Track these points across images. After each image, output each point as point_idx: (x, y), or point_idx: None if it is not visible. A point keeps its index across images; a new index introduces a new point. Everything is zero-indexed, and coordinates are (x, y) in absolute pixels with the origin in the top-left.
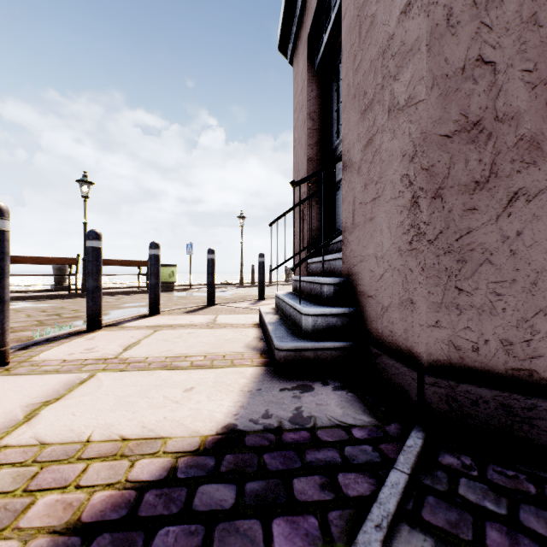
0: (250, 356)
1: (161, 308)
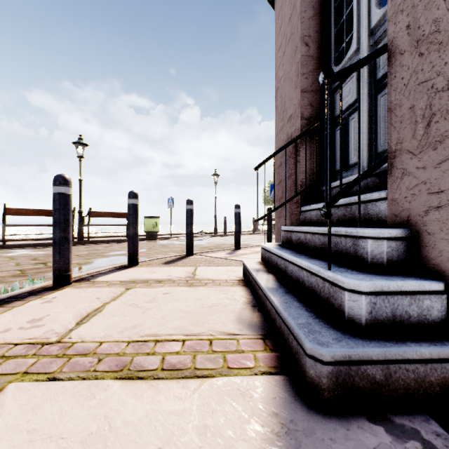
0: (250, 345)
1: (142, 256)
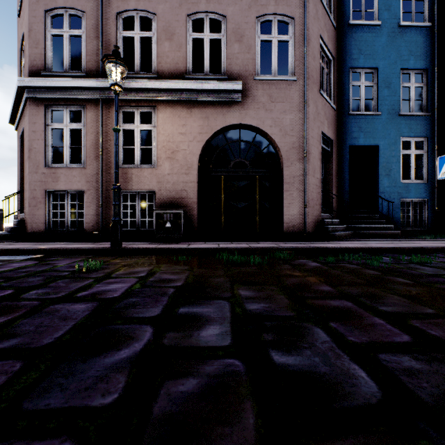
0: None
1: None
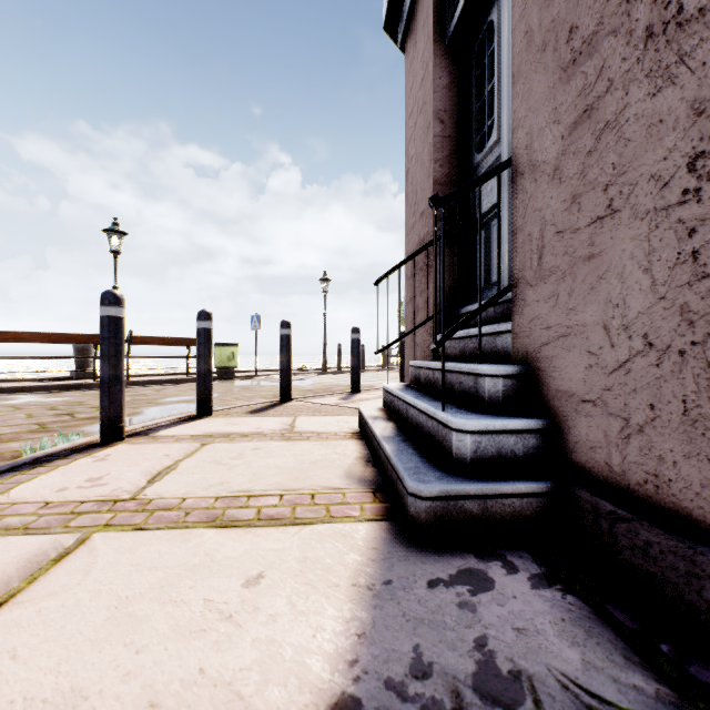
0: (357, 498)
1: (215, 404)
